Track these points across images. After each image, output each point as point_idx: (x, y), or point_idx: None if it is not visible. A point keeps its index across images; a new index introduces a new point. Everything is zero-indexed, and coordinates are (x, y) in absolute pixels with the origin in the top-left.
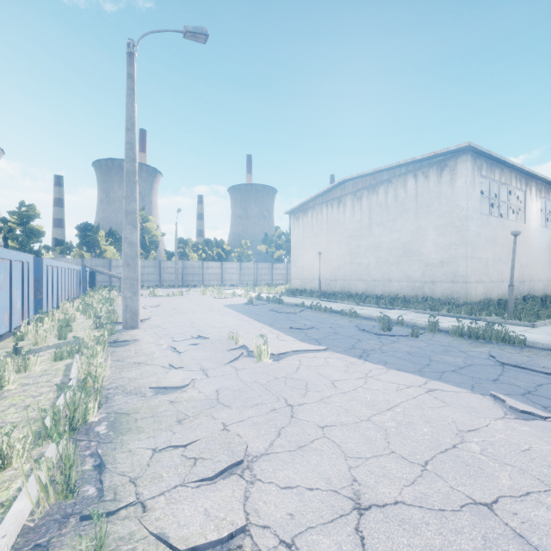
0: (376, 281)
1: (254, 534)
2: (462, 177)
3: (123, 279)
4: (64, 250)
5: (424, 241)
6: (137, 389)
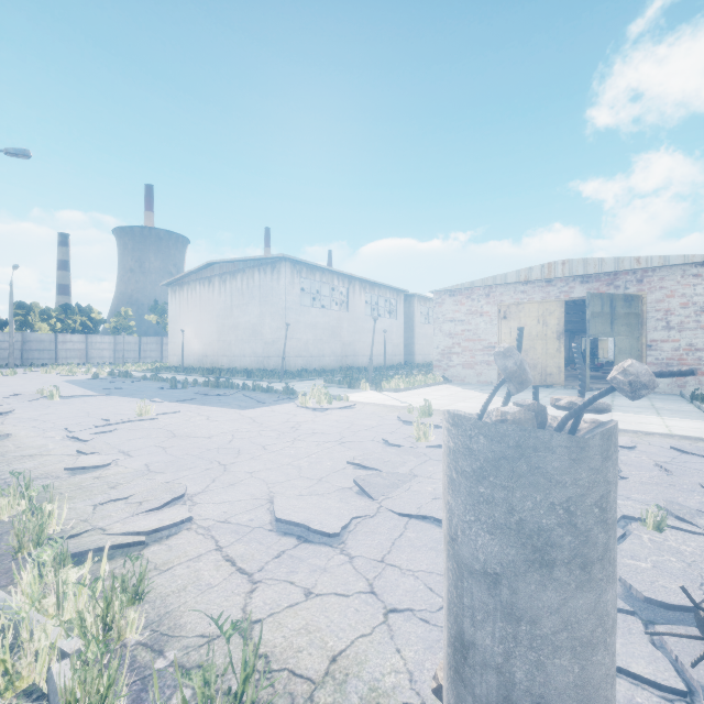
0: (236, 356)
1: (7, 417)
2: (283, 278)
3: None
4: None
5: (264, 324)
6: None
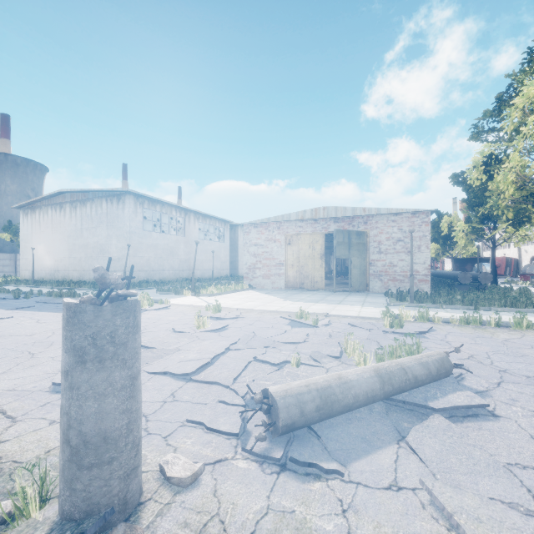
0: (86, 271)
1: None
2: (128, 208)
3: None
4: None
5: (111, 244)
6: None
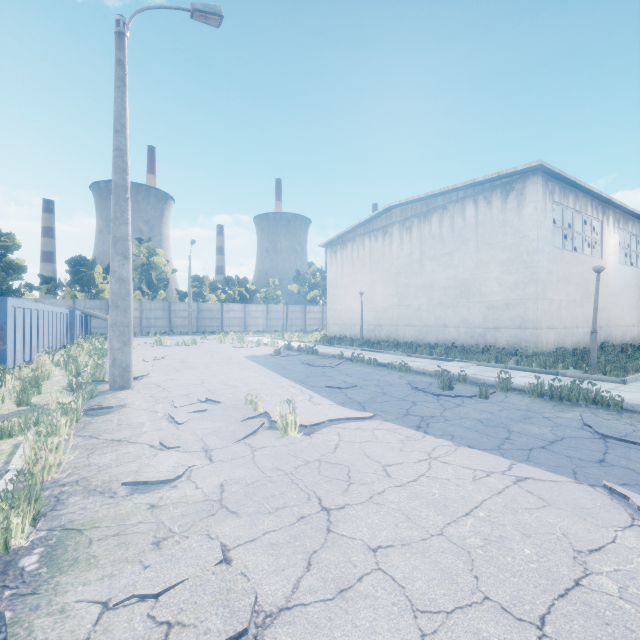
0: (429, 326)
1: None
2: (532, 203)
3: (110, 325)
4: (51, 289)
5: (485, 279)
6: (105, 484)
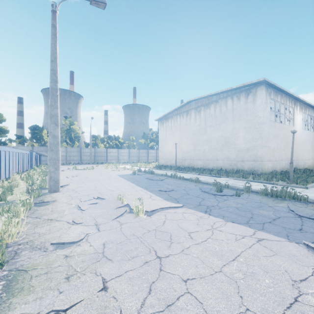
0: (209, 160)
1: None
2: (260, 99)
3: (48, 159)
4: (21, 141)
5: (237, 136)
6: (42, 244)
